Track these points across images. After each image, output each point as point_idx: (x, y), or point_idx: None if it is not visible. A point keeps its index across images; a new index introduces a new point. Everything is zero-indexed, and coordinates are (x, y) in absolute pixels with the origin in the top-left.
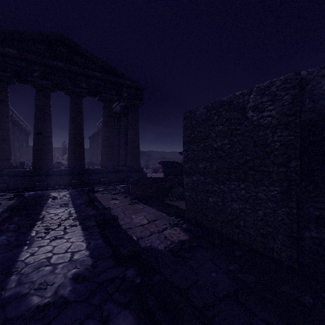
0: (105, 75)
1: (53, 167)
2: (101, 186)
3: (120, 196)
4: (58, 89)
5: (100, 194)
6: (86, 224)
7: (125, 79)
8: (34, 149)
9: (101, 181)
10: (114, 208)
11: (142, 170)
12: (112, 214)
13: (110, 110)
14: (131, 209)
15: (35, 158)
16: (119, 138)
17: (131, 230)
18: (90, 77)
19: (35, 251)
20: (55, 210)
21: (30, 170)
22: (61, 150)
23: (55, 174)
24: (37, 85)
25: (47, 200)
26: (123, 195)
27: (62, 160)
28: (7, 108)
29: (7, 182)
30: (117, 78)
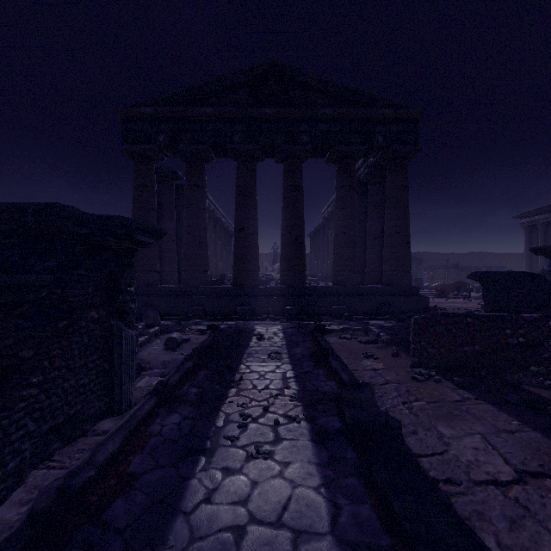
0: (342, 109)
1: (259, 283)
2: (335, 320)
3: (380, 350)
4: (266, 156)
5: (337, 339)
6: (318, 420)
7: (380, 108)
8: (234, 255)
9: (334, 310)
10: (376, 384)
11: (417, 292)
12: (377, 402)
13: (351, 175)
14: (427, 400)
15: (236, 268)
16: (364, 229)
17: (463, 497)
18: (314, 122)
19: (216, 484)
20: (260, 365)
21: (229, 288)
22: (271, 257)
23: (261, 295)
24: (239, 153)
25: (250, 341)
26: (388, 348)
27: (272, 272)
28: (204, 196)
29: (203, 303)
30: (364, 109)
